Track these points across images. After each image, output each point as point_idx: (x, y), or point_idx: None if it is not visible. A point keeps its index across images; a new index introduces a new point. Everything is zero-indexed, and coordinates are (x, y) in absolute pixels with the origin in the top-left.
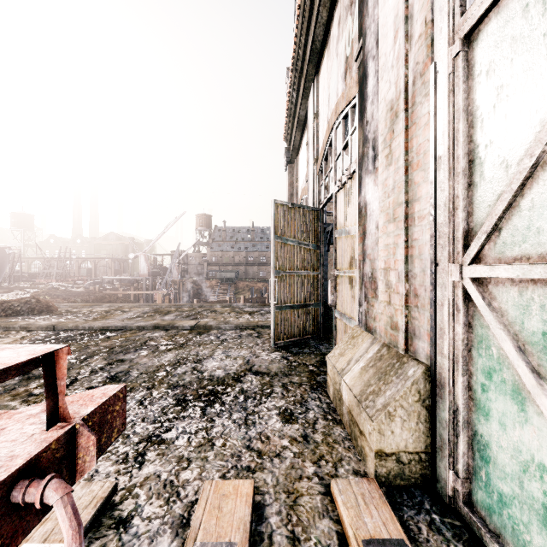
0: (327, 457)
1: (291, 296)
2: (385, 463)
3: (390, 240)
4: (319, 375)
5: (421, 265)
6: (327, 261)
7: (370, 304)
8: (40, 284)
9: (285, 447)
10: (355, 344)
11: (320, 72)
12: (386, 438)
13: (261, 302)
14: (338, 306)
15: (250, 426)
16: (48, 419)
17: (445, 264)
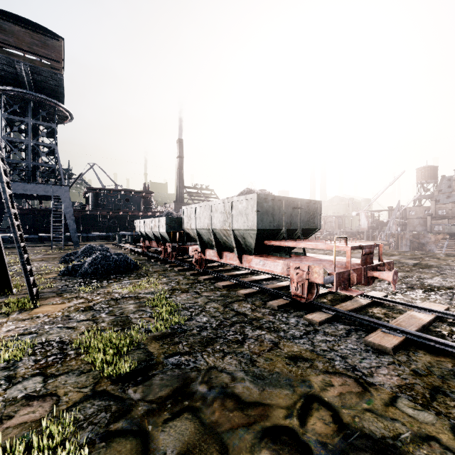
0: None
1: None
2: None
3: None
4: None
5: None
6: None
7: None
8: None
9: None
10: None
11: None
12: None
13: None
14: None
15: (453, 301)
16: (378, 259)
17: None
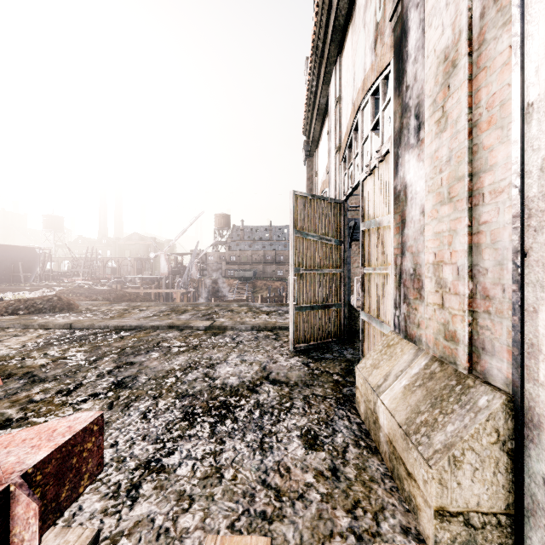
0: (364, 503)
1: (312, 295)
2: (449, 526)
3: (443, 227)
4: (345, 387)
5: (496, 256)
6: (349, 259)
7: (412, 307)
8: (68, 282)
9: (310, 485)
10: (392, 354)
11: (343, 52)
12: (450, 492)
13: (278, 301)
14: (366, 307)
15: (267, 452)
16: None
17: (542, 254)
